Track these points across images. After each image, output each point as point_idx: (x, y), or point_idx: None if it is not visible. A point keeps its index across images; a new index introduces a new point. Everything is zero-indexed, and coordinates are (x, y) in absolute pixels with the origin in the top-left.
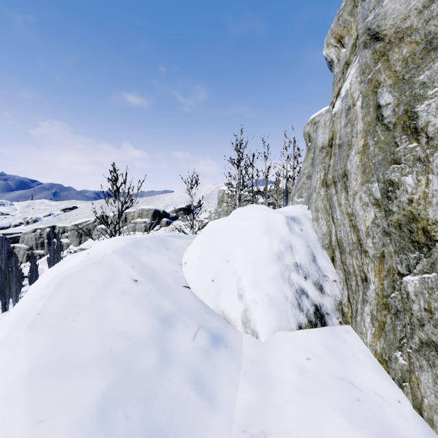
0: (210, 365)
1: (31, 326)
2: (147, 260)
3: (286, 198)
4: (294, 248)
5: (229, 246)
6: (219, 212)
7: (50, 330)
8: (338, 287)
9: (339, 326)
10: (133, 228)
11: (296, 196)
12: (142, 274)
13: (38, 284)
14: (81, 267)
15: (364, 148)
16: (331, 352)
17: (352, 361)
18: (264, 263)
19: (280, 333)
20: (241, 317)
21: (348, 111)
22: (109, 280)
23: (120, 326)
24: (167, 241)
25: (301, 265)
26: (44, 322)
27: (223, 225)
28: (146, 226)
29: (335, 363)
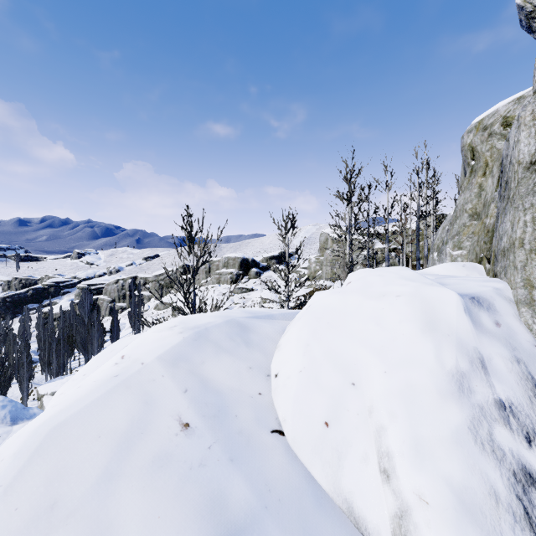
0: None
1: None
2: (212, 371)
3: (417, 243)
4: (489, 365)
5: (354, 352)
6: (321, 261)
7: None
8: None
9: None
10: (218, 280)
11: (450, 246)
12: (199, 406)
13: (17, 434)
14: (95, 399)
15: None
16: None
17: None
18: (431, 399)
19: None
20: (390, 527)
21: None
22: (136, 429)
23: None
24: (248, 329)
25: (512, 407)
26: None
27: (339, 306)
28: (233, 278)
29: None
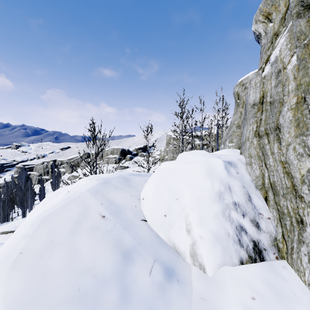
0: (164, 302)
1: (13, 266)
2: (113, 197)
3: (217, 141)
4: (232, 189)
5: (178, 186)
6: (167, 151)
7: (29, 269)
8: (272, 224)
9: (276, 261)
10: (107, 162)
11: (228, 141)
12: (108, 210)
13: (27, 220)
14: (61, 206)
15: (297, 105)
16: (273, 290)
17: (294, 301)
18: (207, 202)
19: (224, 268)
20: (189, 249)
21: (278, 74)
22: (82, 217)
23: (88, 263)
24: (129, 180)
25: (239, 204)
26: (24, 261)
27: (172, 167)
28: (116, 160)
29: (279, 304)
